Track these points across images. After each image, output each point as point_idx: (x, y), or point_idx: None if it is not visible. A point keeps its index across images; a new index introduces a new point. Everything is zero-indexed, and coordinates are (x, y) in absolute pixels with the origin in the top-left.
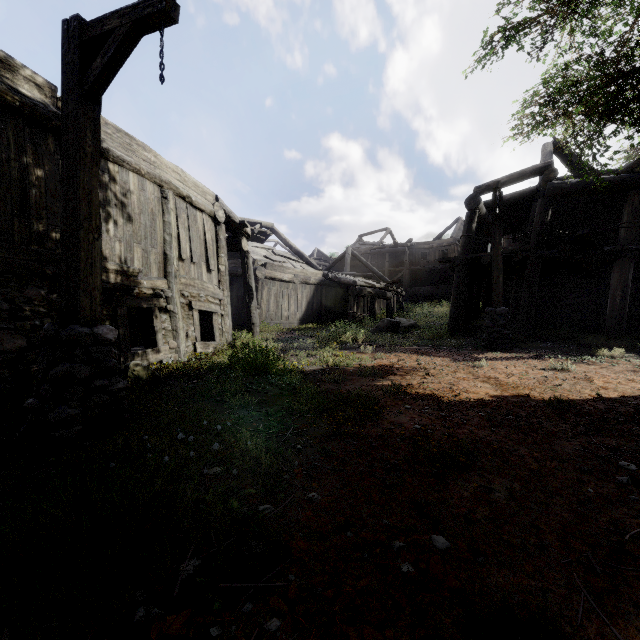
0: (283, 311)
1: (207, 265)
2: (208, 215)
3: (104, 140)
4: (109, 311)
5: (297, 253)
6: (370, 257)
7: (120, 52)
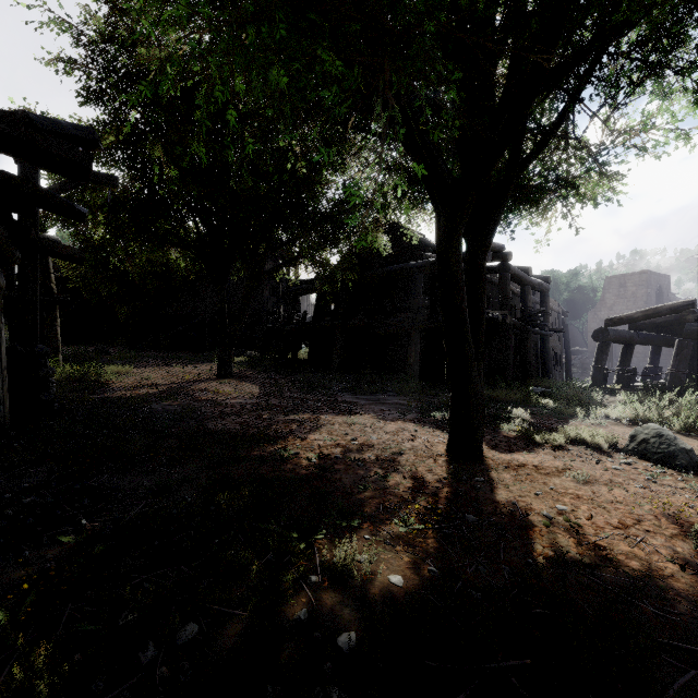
0: None
1: None
2: None
3: None
4: None
5: None
6: None
7: None
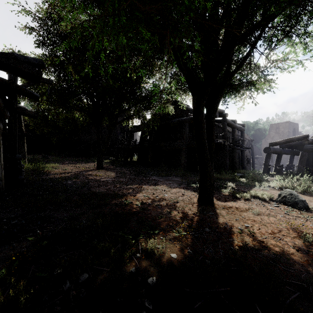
0: None
1: None
2: None
3: None
4: None
5: None
6: None
7: None
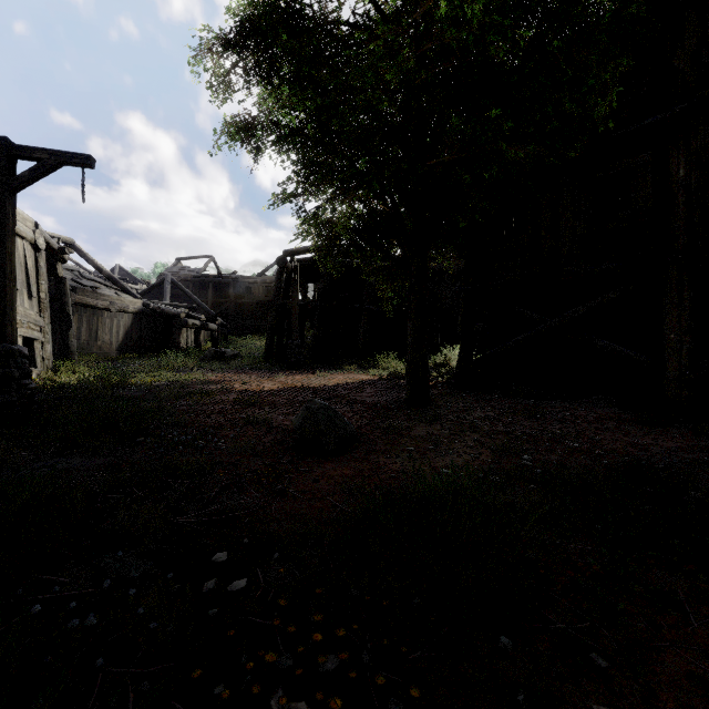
0: (97, 340)
1: (28, 292)
2: (28, 242)
3: None
4: None
5: (110, 278)
6: (192, 285)
7: (46, 172)
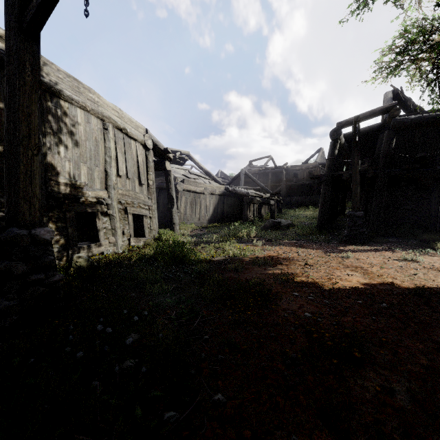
0: (196, 214)
1: (139, 180)
2: (140, 143)
3: (56, 82)
4: (60, 215)
5: (206, 173)
6: (258, 176)
7: None
